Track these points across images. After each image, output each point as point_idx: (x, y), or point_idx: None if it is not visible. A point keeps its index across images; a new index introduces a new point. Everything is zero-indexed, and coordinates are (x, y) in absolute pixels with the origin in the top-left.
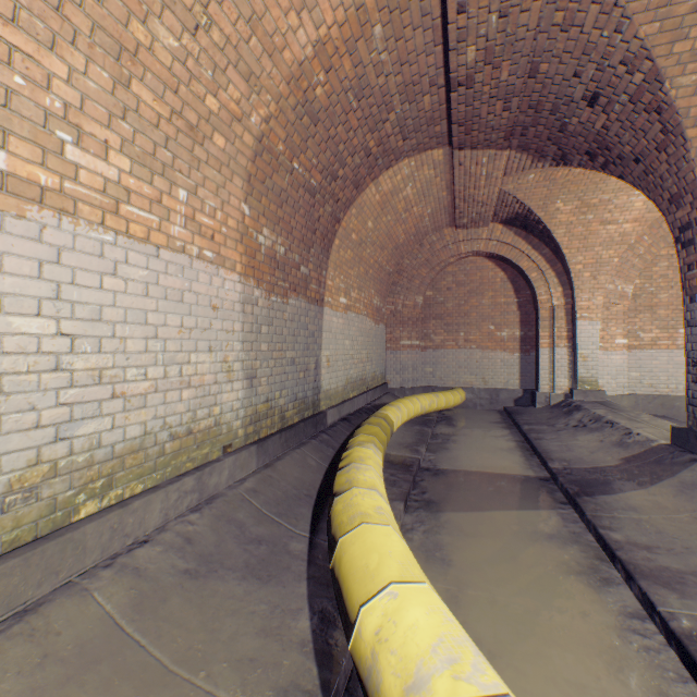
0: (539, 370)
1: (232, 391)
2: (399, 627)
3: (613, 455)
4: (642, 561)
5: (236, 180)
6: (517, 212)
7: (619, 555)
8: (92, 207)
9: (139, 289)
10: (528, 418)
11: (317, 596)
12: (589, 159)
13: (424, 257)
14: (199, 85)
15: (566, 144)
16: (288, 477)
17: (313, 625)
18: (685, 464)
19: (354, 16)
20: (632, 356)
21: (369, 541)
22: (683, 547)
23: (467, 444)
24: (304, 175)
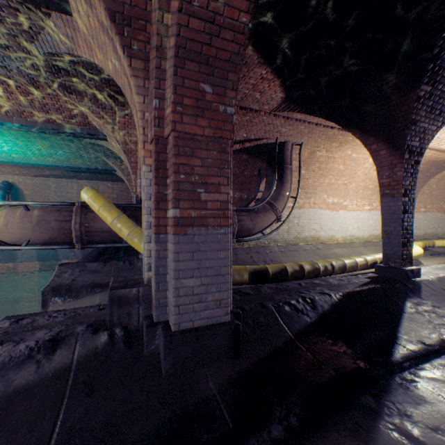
0: None
1: None
2: None
3: None
4: None
5: None
6: None
7: None
8: (374, 209)
9: (377, 216)
10: None
11: None
12: None
13: None
14: None
15: None
16: None
17: None
18: None
19: None
20: None
21: None
22: None
23: None
24: None
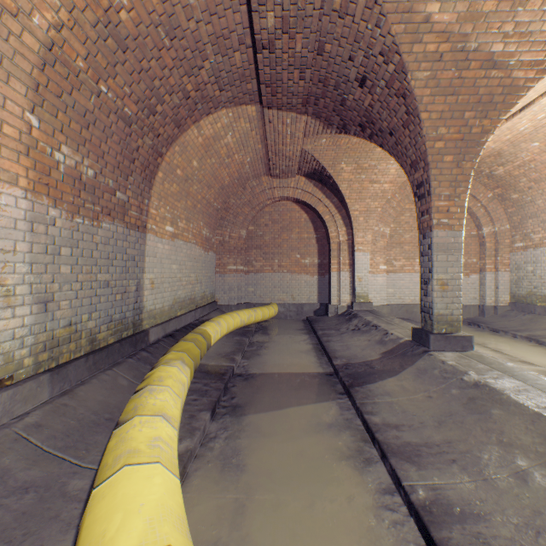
0: (331, 289)
1: (13, 317)
2: None
3: (376, 351)
4: (392, 440)
5: (16, 84)
6: (315, 168)
7: (377, 437)
8: None
9: None
10: (323, 325)
11: None
12: (361, 130)
13: (246, 198)
14: None
15: (346, 116)
16: (89, 402)
17: None
18: (420, 355)
19: None
20: (389, 278)
21: (121, 494)
22: (419, 422)
23: (276, 349)
24: (115, 101)
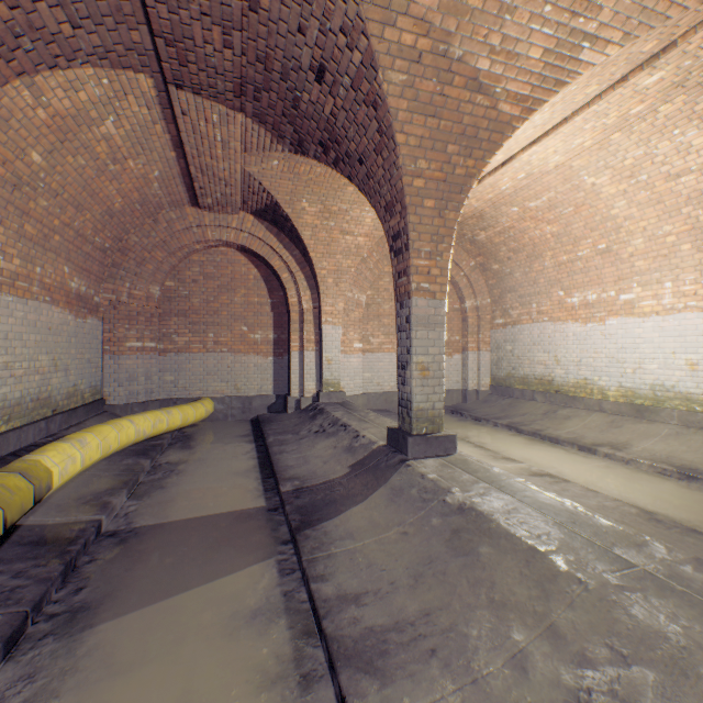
0: (291, 374)
1: None
2: None
3: (343, 463)
4: (349, 628)
5: None
6: (267, 204)
7: (325, 629)
8: None
9: None
10: (277, 427)
11: None
12: (324, 152)
13: (160, 237)
14: None
15: (302, 127)
16: None
17: None
18: (396, 466)
19: None
20: (366, 359)
21: None
22: (390, 582)
23: (197, 474)
24: None
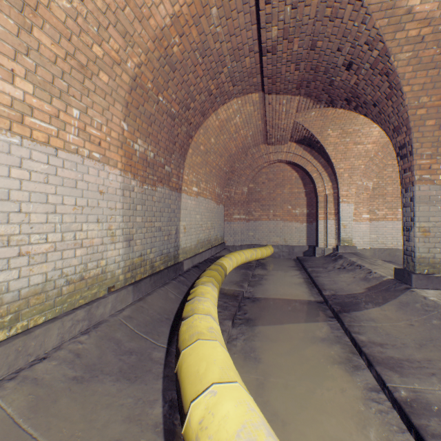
0: (318, 234)
1: (115, 249)
2: (215, 418)
3: (361, 286)
4: (377, 353)
5: (117, 105)
6: (305, 136)
7: (364, 350)
8: (0, 117)
9: (41, 178)
10: (311, 264)
11: (169, 389)
12: (347, 103)
13: (248, 162)
14: (88, 37)
15: (333, 93)
16: (154, 307)
17: (164, 411)
18: (402, 291)
19: (198, 0)
20: (372, 225)
21: (201, 353)
22: (401, 343)
23: (274, 281)
24: (167, 105)
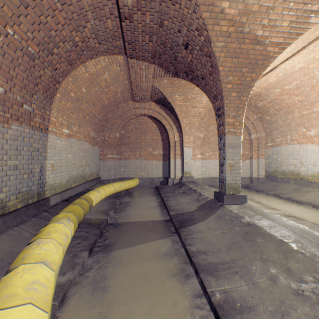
0: (170, 169)
1: None
2: None
3: (195, 205)
4: (202, 261)
5: None
6: (161, 97)
7: (193, 260)
8: None
9: None
10: (165, 190)
11: None
12: (186, 75)
13: (119, 114)
14: None
15: (177, 66)
16: None
17: None
18: (219, 207)
19: None
20: (203, 162)
21: None
22: (217, 248)
23: (136, 206)
24: (21, 42)
